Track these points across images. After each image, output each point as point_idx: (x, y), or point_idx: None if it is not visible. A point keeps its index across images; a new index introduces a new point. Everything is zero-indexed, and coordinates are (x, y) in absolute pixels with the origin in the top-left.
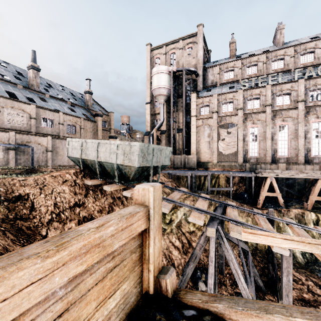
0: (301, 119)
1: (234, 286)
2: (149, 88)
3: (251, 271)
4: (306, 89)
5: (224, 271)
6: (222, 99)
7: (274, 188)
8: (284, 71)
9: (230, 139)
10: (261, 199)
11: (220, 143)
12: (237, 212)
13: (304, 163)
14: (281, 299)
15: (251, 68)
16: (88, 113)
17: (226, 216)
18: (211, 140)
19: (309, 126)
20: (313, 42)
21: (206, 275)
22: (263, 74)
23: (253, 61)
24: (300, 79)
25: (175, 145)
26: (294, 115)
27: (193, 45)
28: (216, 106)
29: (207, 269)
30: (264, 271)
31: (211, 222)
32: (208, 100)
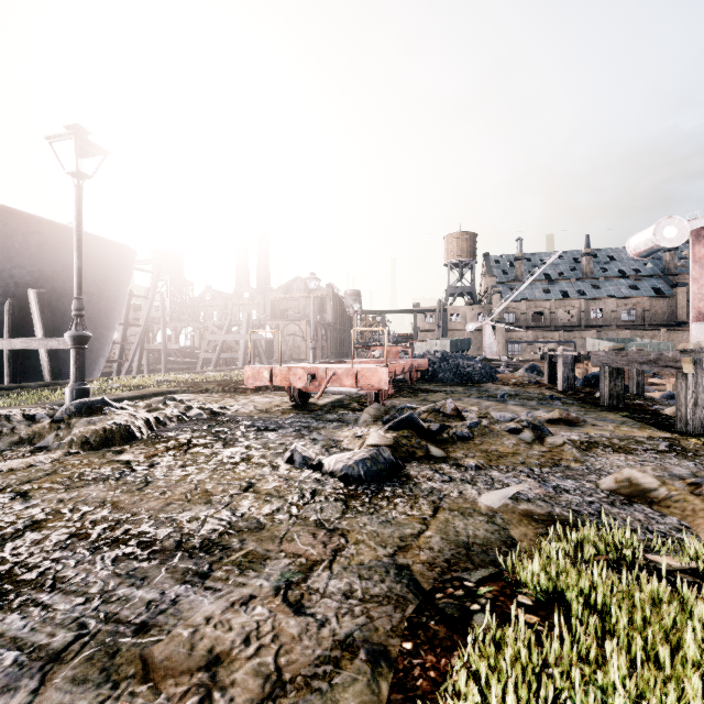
0: None
1: None
2: None
3: None
4: None
5: None
6: None
7: None
8: None
9: None
10: None
11: None
12: None
13: None
14: None
15: None
16: (663, 284)
17: None
18: None
19: None
20: None
21: None
22: None
23: None
24: None
25: None
26: None
27: None
28: None
29: None
30: None
31: None
32: None
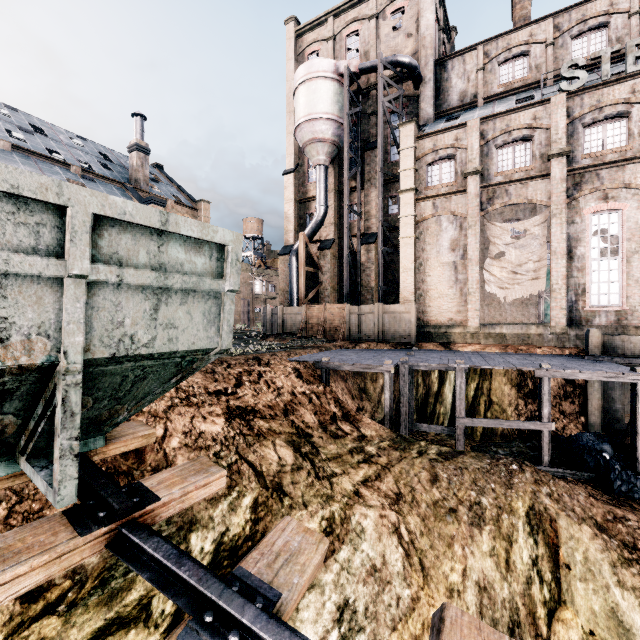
0: None
1: None
2: (291, 132)
3: None
4: None
5: None
6: (496, 132)
7: None
8: None
9: (524, 254)
10: None
11: (491, 268)
12: (606, 562)
13: None
14: None
15: (585, 40)
16: (130, 198)
17: None
18: (461, 258)
19: None
20: None
21: None
22: None
23: (594, 16)
24: None
25: (358, 277)
26: None
27: (407, 1)
28: (477, 155)
29: None
30: None
31: None
32: (453, 138)
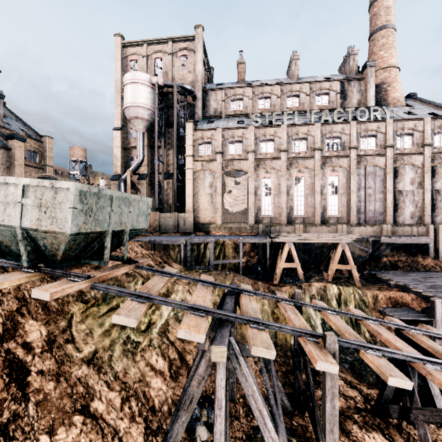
0: (318, 170)
1: (251, 416)
2: (119, 104)
3: (276, 393)
4: (323, 135)
5: (236, 394)
6: (229, 136)
7: (292, 257)
8: (299, 112)
9: (239, 192)
10: (278, 272)
11: (227, 197)
12: None
13: (321, 224)
14: (323, 437)
15: (263, 101)
16: None
17: (242, 312)
18: (214, 192)
19: (325, 180)
20: (328, 82)
21: (209, 410)
22: (277, 111)
23: (266, 93)
24: (316, 123)
25: (162, 197)
26: (311, 166)
27: (189, 53)
28: (221, 145)
29: (211, 397)
30: (287, 377)
31: (219, 332)
32: (211, 134)
